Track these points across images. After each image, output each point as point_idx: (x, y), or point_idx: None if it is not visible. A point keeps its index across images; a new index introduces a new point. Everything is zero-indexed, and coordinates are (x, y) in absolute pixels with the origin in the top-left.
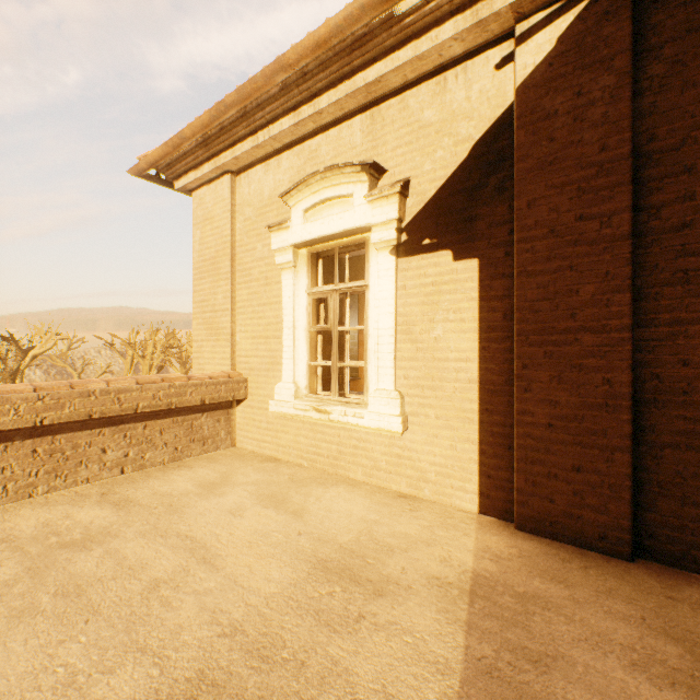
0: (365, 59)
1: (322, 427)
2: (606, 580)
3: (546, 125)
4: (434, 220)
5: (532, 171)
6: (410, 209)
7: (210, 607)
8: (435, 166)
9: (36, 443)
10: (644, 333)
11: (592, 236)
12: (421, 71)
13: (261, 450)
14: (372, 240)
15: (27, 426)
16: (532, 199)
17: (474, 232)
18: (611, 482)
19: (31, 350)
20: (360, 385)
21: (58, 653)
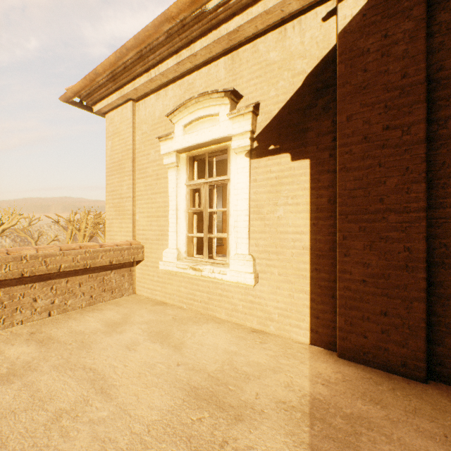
0: (228, 14)
1: (196, 280)
2: (410, 400)
3: (360, 60)
4: (277, 131)
5: (350, 94)
6: (260, 124)
7: (101, 436)
8: (278, 93)
9: None
10: (435, 213)
11: (395, 141)
12: (268, 23)
13: (154, 296)
14: (232, 146)
15: None
16: (350, 115)
17: (306, 140)
18: (410, 324)
19: (1, 225)
20: (223, 249)
21: None
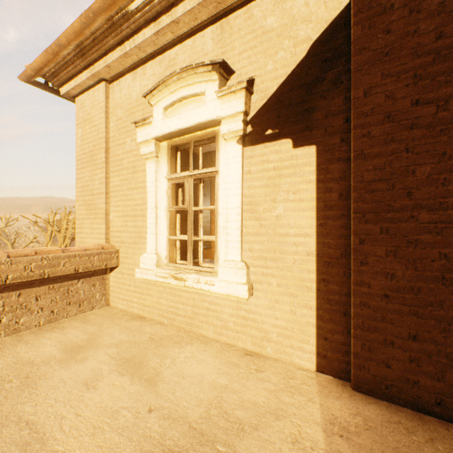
0: None
1: (179, 291)
2: None
3: (382, 18)
4: (276, 113)
5: (368, 62)
6: (255, 104)
7: None
8: (277, 66)
9: None
10: None
11: (428, 119)
12: None
13: (130, 308)
14: (221, 131)
15: None
16: (368, 88)
17: (312, 122)
18: (448, 352)
19: None
20: (212, 252)
21: None
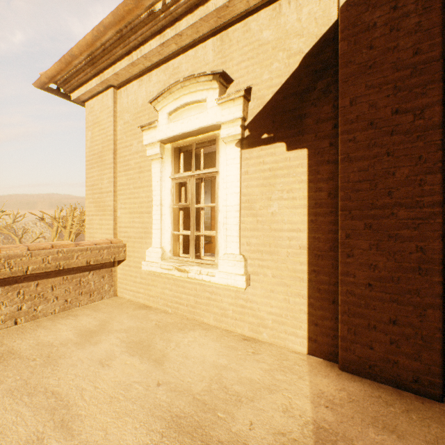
0: None
1: (182, 282)
2: (429, 426)
3: (366, 35)
4: (271, 118)
5: (354, 74)
6: (252, 110)
7: None
8: (272, 76)
9: None
10: None
11: (406, 127)
12: None
13: (137, 299)
14: (221, 135)
15: None
16: (354, 98)
17: (303, 127)
18: (424, 334)
19: None
20: (212, 247)
21: None
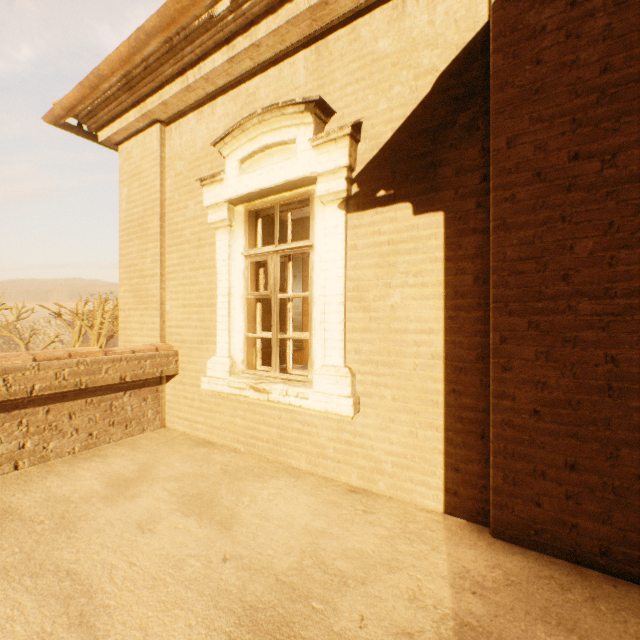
0: None
1: (260, 407)
2: (626, 621)
3: (530, 45)
4: (391, 168)
5: (512, 102)
6: (362, 156)
7: None
8: (392, 105)
9: None
10: None
11: (590, 179)
12: None
13: (194, 431)
14: (318, 192)
15: None
16: (512, 136)
17: (438, 180)
18: (617, 485)
19: None
20: (304, 356)
21: None
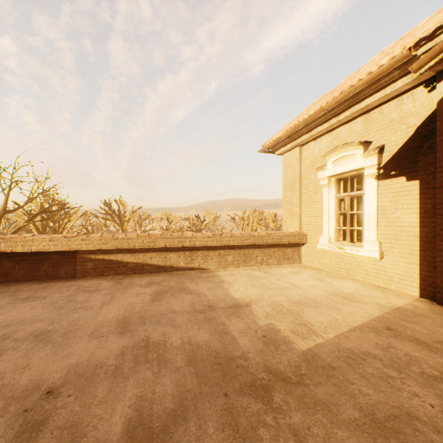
0: (360, 99)
1: (341, 256)
2: None
3: None
4: (396, 163)
5: None
6: (384, 158)
7: (299, 293)
8: (397, 138)
9: (240, 251)
10: None
11: None
12: (388, 98)
13: (313, 265)
14: (364, 173)
15: (240, 244)
16: None
17: (416, 168)
18: None
19: (204, 221)
20: None
21: (265, 292)
